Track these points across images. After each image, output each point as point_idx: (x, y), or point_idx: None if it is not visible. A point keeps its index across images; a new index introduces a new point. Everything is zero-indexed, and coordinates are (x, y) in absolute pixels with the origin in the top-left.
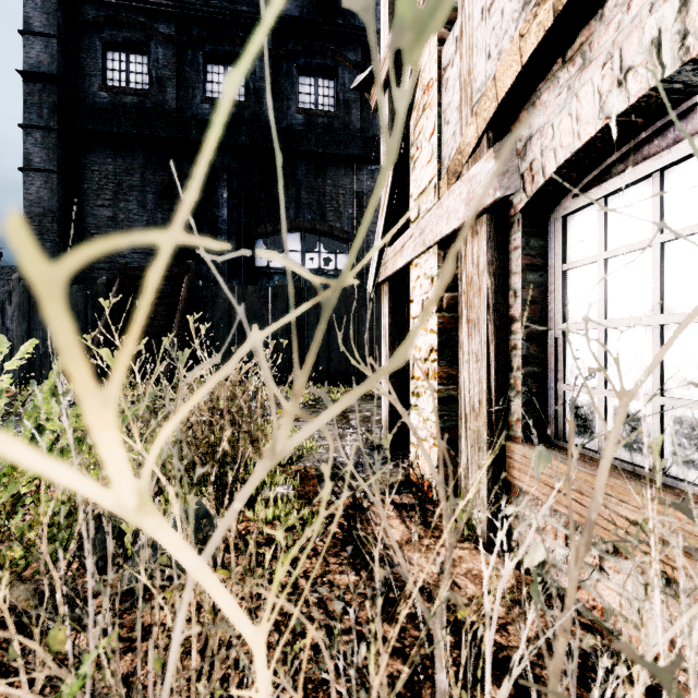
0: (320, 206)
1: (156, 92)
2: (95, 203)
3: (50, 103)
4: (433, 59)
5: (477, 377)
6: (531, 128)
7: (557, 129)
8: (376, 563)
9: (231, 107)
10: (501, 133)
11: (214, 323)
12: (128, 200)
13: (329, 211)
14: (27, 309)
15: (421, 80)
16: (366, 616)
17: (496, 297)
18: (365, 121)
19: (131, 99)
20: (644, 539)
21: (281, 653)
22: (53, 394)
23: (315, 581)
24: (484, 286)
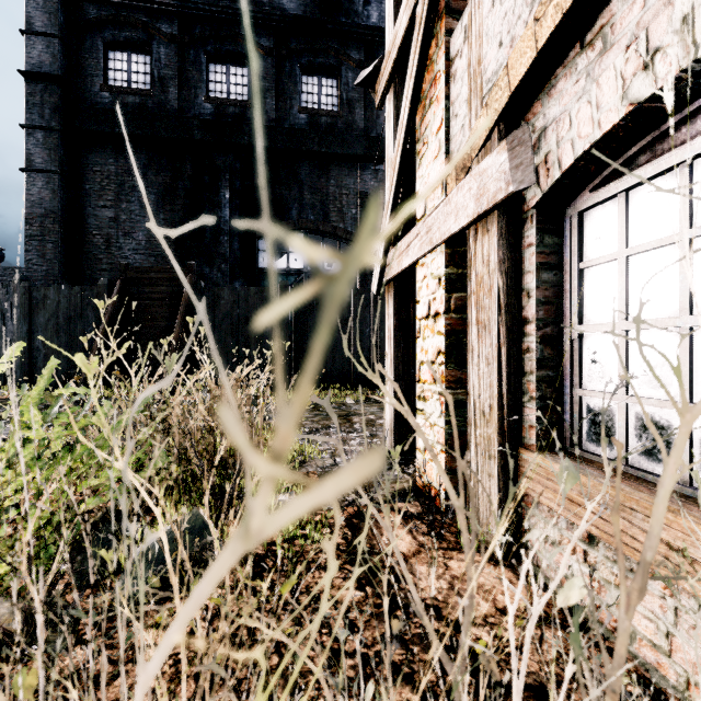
0: (323, 207)
1: (158, 91)
2: (97, 204)
3: (52, 103)
4: (440, 50)
5: (487, 382)
6: (546, 118)
7: (575, 118)
8: (385, 590)
9: (234, 107)
10: (513, 125)
11: (216, 324)
12: (130, 200)
13: (333, 211)
14: (28, 310)
15: (428, 72)
16: (372, 637)
17: (508, 297)
18: (369, 121)
19: (133, 99)
20: (674, 559)
21: (281, 679)
22: (8, 409)
23: (318, 597)
24: (495, 285)
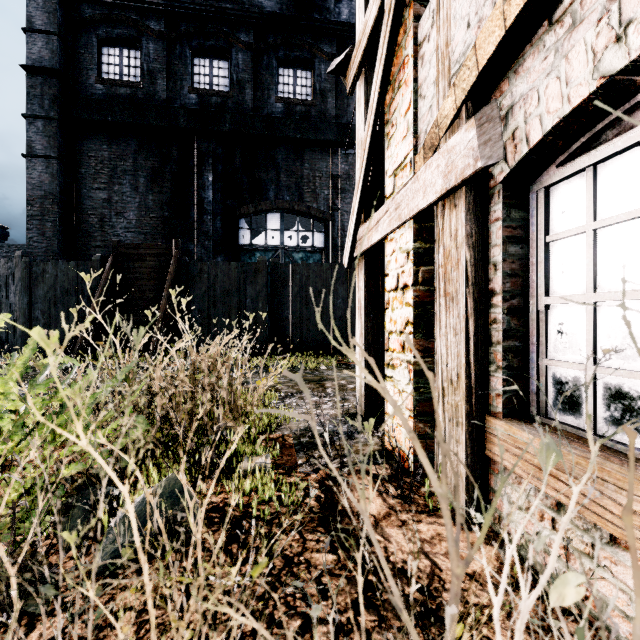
0: (298, 188)
1: (147, 83)
2: (92, 186)
3: (51, 94)
4: (409, 36)
5: (455, 351)
6: (513, 96)
7: (544, 94)
8: (359, 570)
9: (216, 97)
10: (480, 104)
11: (199, 296)
12: (121, 183)
13: (307, 192)
14: (29, 283)
15: (396, 58)
16: (345, 602)
17: (476, 270)
18: (340, 109)
19: (124, 91)
20: None
21: None
22: None
23: (292, 561)
24: (463, 259)
